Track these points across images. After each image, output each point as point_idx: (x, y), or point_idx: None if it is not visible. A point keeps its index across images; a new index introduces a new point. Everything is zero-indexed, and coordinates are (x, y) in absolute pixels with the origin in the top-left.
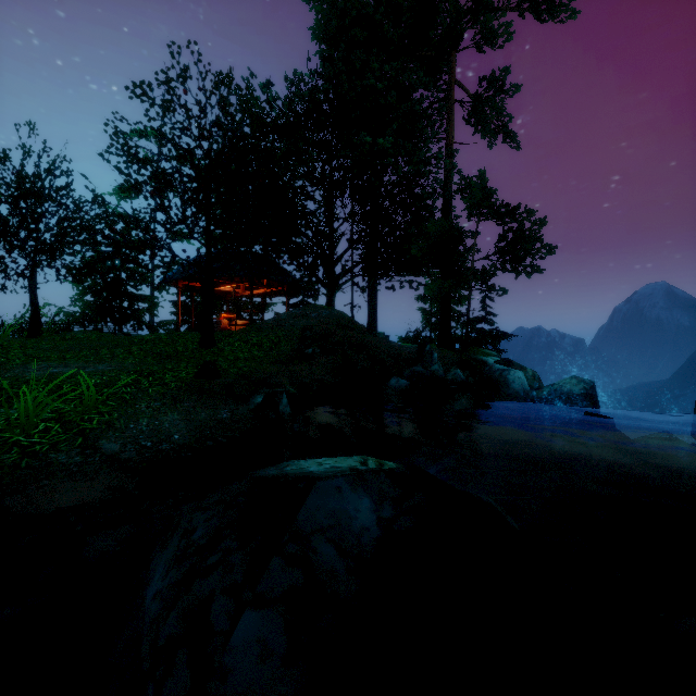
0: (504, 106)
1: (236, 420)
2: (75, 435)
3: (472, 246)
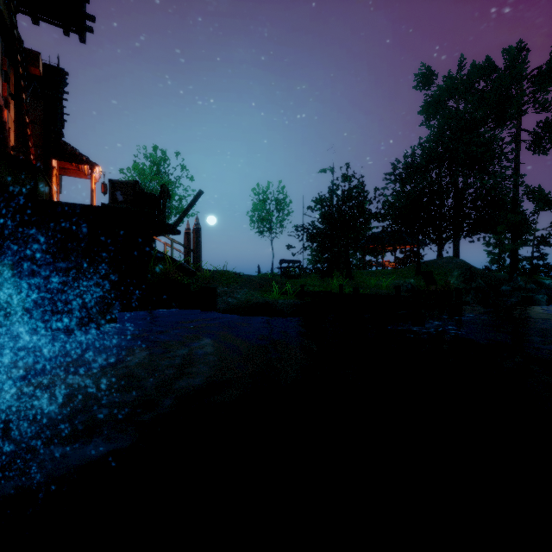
0: None
1: None
2: None
3: (533, 220)
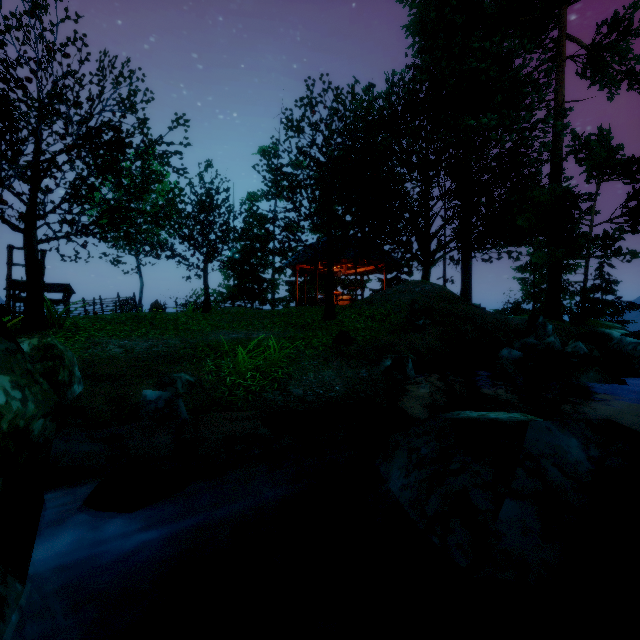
0: (629, 47)
1: (374, 378)
2: (271, 381)
3: (588, 209)
